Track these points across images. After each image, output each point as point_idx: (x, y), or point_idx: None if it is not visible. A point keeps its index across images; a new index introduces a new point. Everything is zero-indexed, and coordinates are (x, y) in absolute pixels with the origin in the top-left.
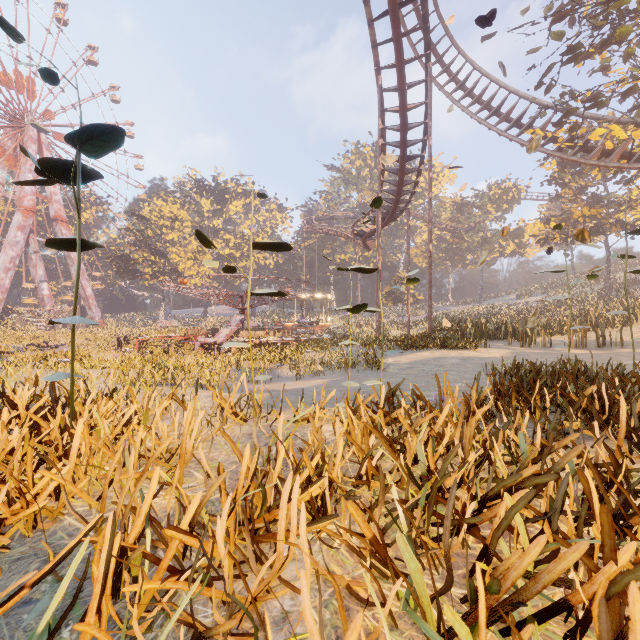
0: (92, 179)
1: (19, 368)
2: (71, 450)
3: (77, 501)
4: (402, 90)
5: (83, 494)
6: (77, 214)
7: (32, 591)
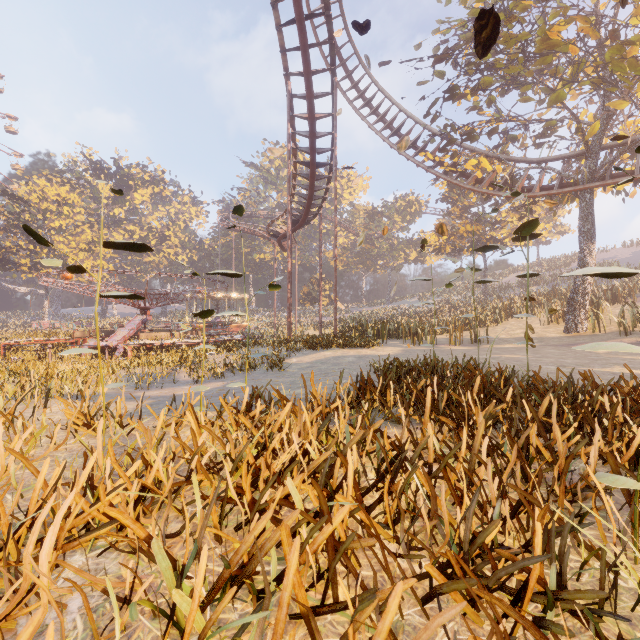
0: None
1: None
2: None
3: None
4: (310, 99)
5: None
6: None
7: None
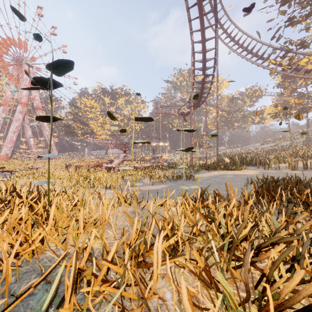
0: (57, 87)
1: (20, 178)
2: (49, 219)
3: (52, 244)
4: (203, 42)
5: (55, 241)
6: (51, 104)
7: (33, 289)
